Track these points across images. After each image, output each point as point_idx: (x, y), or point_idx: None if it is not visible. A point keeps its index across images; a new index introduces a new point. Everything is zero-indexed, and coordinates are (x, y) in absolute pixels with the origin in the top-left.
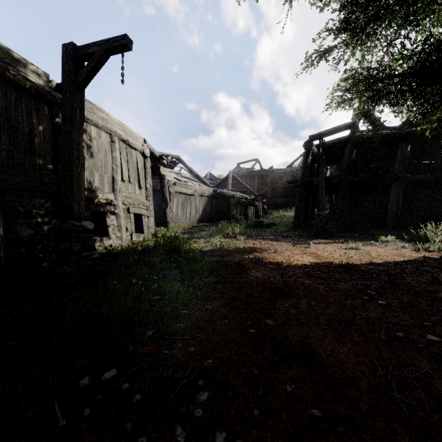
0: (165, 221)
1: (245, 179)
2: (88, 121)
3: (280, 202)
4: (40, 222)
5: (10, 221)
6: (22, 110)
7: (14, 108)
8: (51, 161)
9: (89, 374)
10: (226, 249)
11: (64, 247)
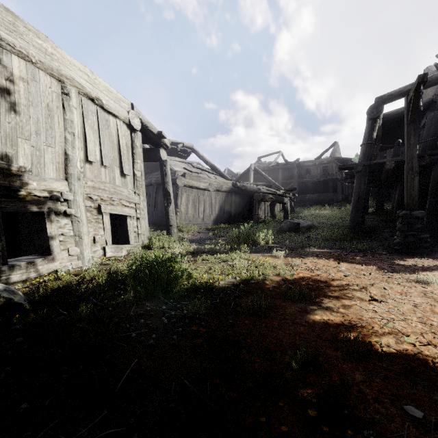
0: (167, 224)
1: (267, 173)
2: (2, 43)
3: (308, 199)
4: None
5: None
6: None
7: None
8: None
9: None
10: (261, 284)
11: None
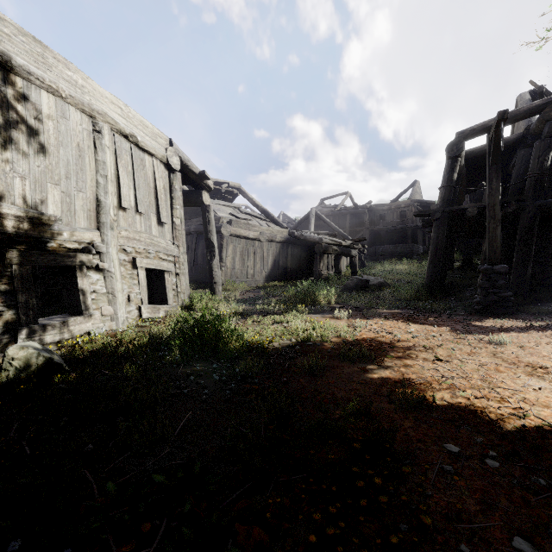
0: (210, 280)
1: (332, 219)
2: (31, 77)
3: (382, 251)
4: None
5: None
6: None
7: None
8: None
9: None
10: (319, 346)
11: None
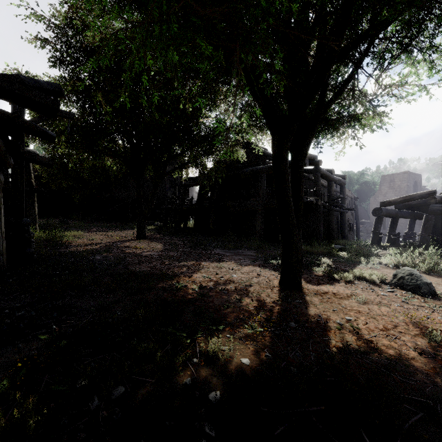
0: None
1: None
2: None
3: None
4: None
5: None
6: None
7: None
8: None
9: None
10: None
11: None
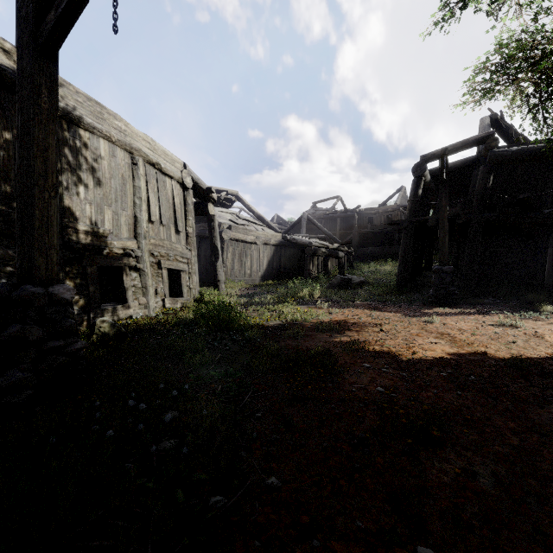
0: (215, 279)
1: (323, 222)
2: (94, 130)
3: (370, 253)
4: None
5: None
6: None
7: None
8: None
9: None
10: (302, 324)
11: (11, 334)
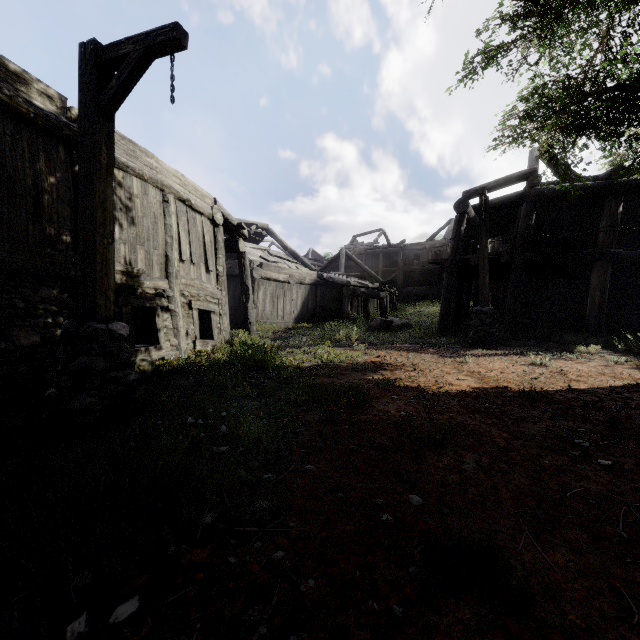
0: (246, 321)
1: (364, 258)
2: (128, 169)
3: (416, 293)
4: (51, 324)
5: (3, 322)
6: (23, 152)
7: (11, 147)
8: (69, 230)
9: (89, 608)
10: (338, 365)
11: (80, 364)
